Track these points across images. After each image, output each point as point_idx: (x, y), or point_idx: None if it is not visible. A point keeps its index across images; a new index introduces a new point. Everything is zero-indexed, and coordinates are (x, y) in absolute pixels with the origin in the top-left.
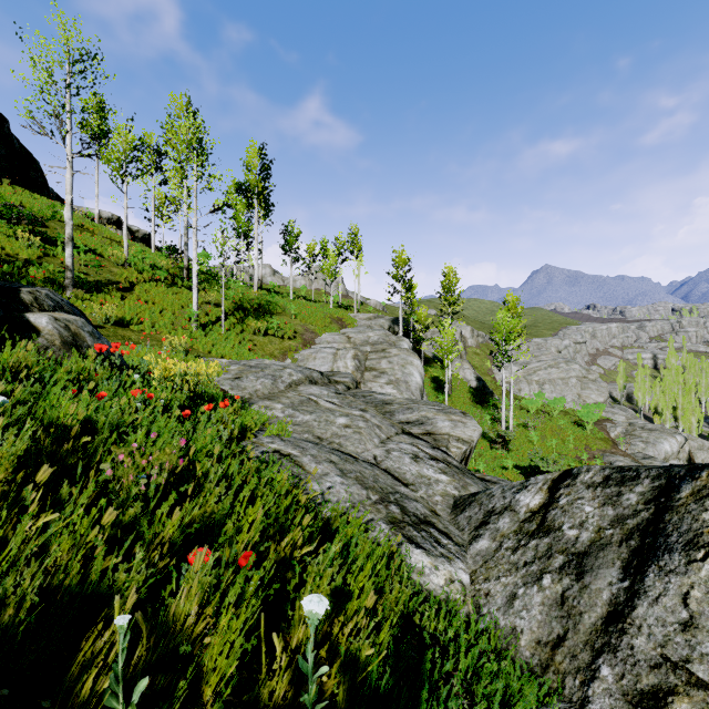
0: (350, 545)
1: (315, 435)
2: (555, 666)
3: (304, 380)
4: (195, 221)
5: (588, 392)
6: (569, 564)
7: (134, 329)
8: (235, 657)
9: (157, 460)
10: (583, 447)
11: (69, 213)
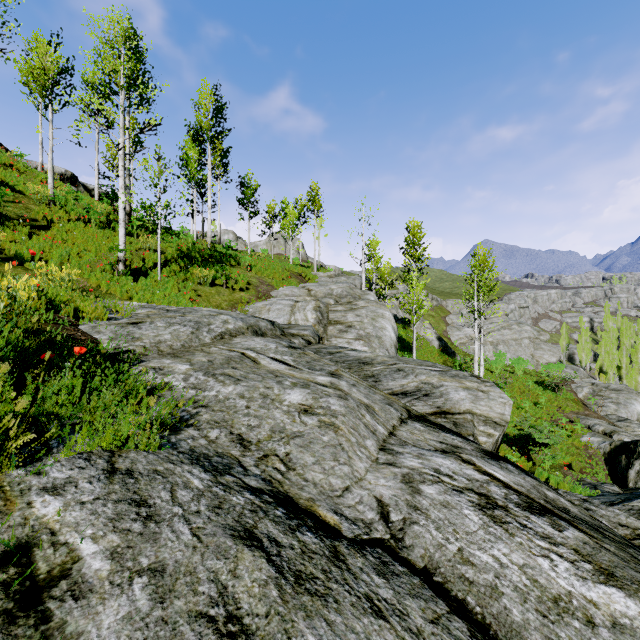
0: None
1: (233, 434)
2: None
3: (244, 330)
4: (122, 141)
5: (541, 353)
6: None
7: (29, 267)
8: None
9: None
10: (555, 408)
11: None
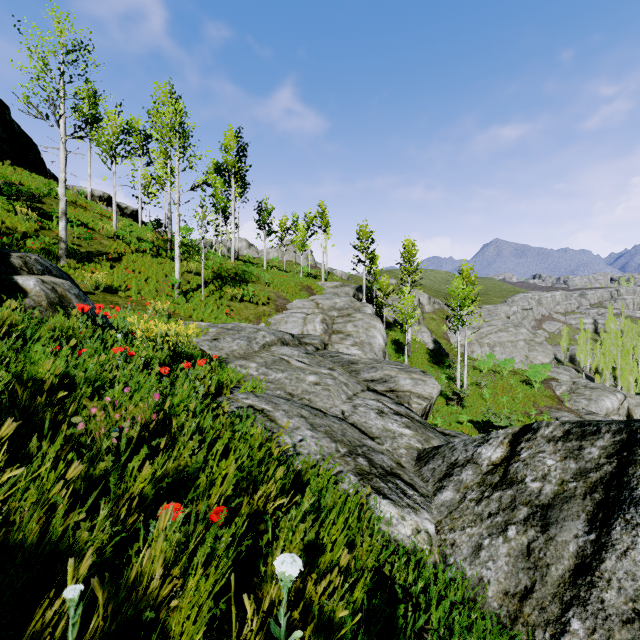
0: (321, 496)
1: (286, 392)
2: (524, 618)
3: (276, 341)
4: (177, 197)
5: (535, 354)
6: (534, 516)
7: (122, 295)
8: (203, 623)
9: (130, 413)
10: (531, 403)
11: (62, 189)
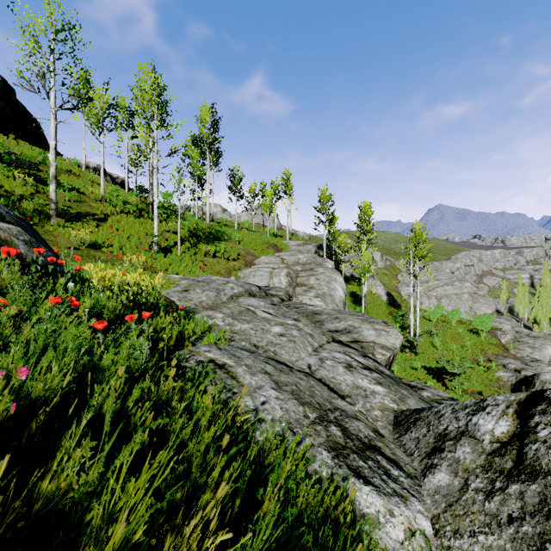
0: (287, 486)
1: (251, 343)
2: None
3: (244, 293)
4: (156, 162)
5: (479, 305)
6: None
7: (104, 251)
8: None
9: None
10: (478, 351)
11: (53, 156)
